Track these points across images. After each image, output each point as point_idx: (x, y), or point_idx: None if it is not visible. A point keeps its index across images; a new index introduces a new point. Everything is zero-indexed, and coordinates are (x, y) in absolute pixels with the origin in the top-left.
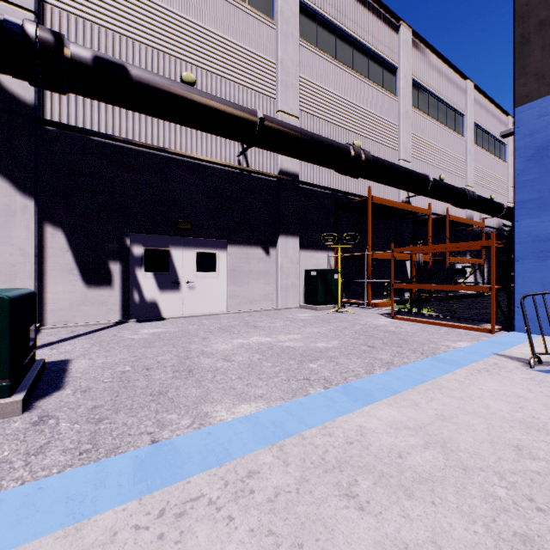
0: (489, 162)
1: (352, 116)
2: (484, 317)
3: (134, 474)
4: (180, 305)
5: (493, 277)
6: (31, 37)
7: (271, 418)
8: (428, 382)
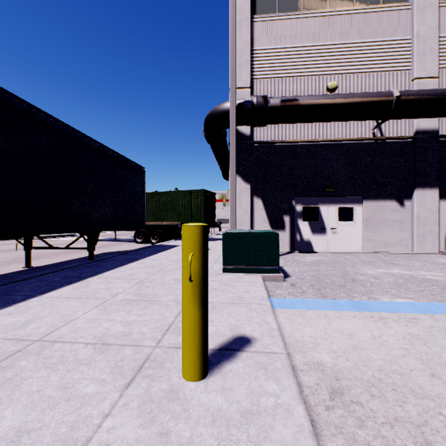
0: None
1: None
2: None
3: (351, 306)
4: (325, 244)
5: None
6: (255, 105)
7: (421, 305)
8: None
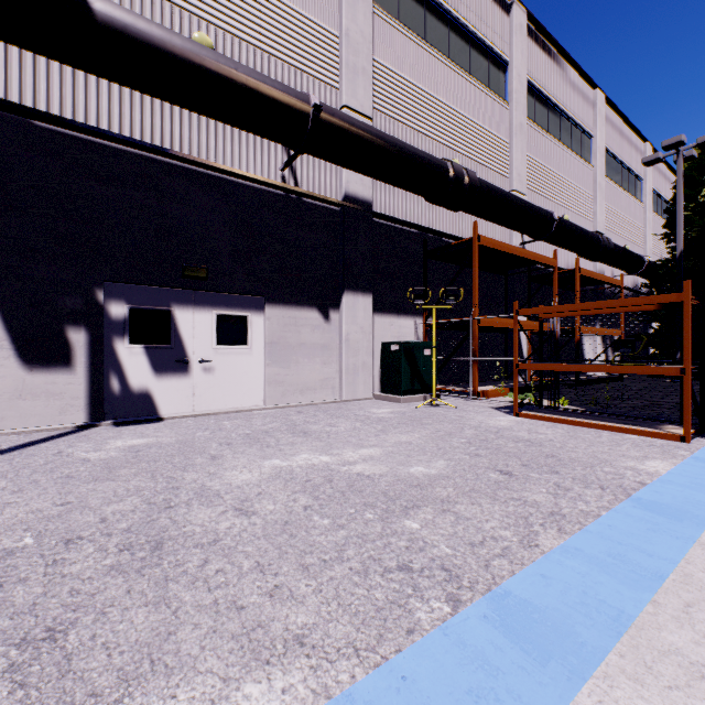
0: (623, 202)
1: (448, 124)
2: (659, 414)
3: None
4: (188, 397)
5: (688, 351)
6: None
7: None
8: (673, 579)
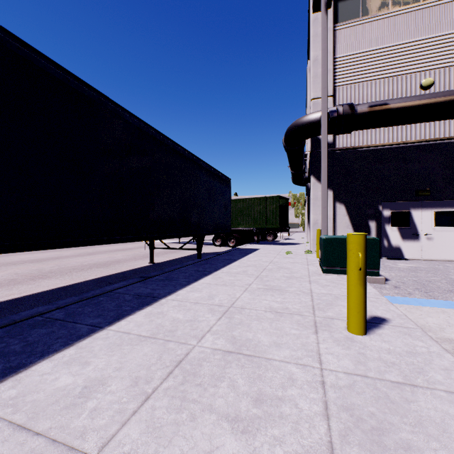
0: None
1: None
2: None
3: None
4: (418, 251)
5: None
6: (340, 114)
7: None
8: None
